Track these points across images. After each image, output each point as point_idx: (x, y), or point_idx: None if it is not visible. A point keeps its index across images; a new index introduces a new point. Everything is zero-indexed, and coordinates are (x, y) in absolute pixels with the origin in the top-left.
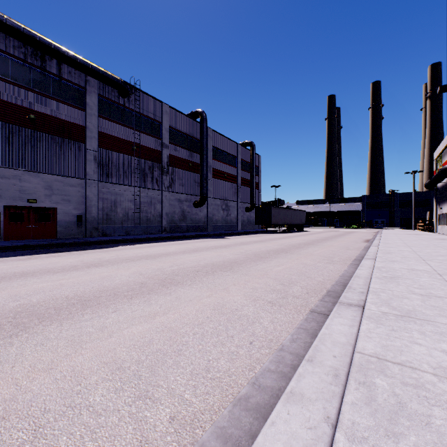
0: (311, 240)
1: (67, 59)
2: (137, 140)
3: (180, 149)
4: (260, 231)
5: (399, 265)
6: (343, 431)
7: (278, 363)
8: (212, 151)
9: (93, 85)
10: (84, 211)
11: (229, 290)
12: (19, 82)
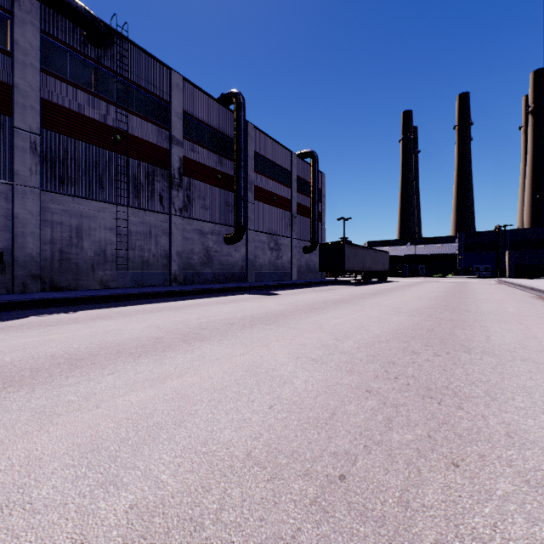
0: (436, 299)
1: None
2: (124, 126)
3: (202, 151)
4: (327, 281)
5: None
6: None
7: None
8: (254, 159)
9: (28, 10)
10: (9, 245)
11: None
12: None
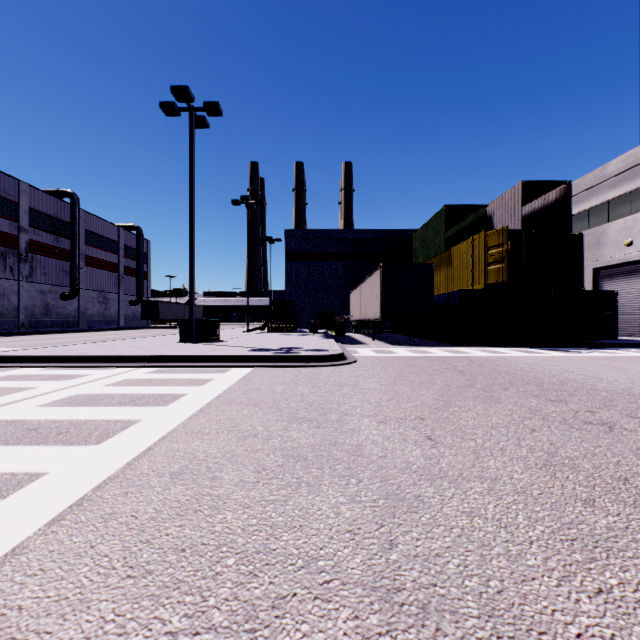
0: None
1: None
2: None
3: (43, 233)
4: (149, 327)
5: None
6: (137, 338)
7: None
8: (86, 235)
9: None
10: None
11: None
12: None
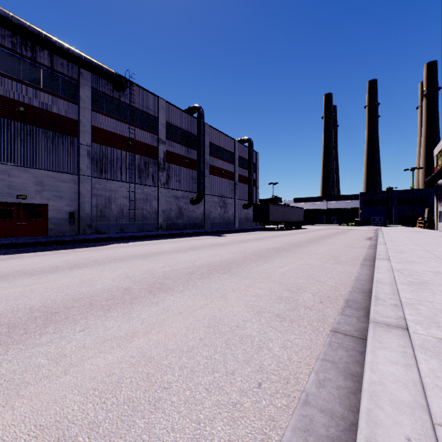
0: (311, 238)
1: (58, 49)
2: (133, 135)
3: (177, 145)
4: (258, 228)
5: (419, 266)
6: None
7: (306, 434)
8: (209, 147)
9: (86, 78)
10: (77, 208)
11: (227, 298)
12: (8, 73)
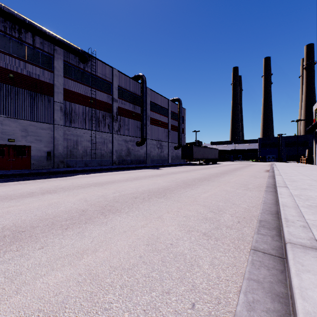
0: (224, 170)
1: (38, 31)
2: (94, 95)
3: (126, 103)
4: (185, 164)
5: (312, 192)
6: None
7: None
8: (150, 104)
9: (59, 53)
10: (52, 149)
11: (163, 218)
12: (1, 49)
